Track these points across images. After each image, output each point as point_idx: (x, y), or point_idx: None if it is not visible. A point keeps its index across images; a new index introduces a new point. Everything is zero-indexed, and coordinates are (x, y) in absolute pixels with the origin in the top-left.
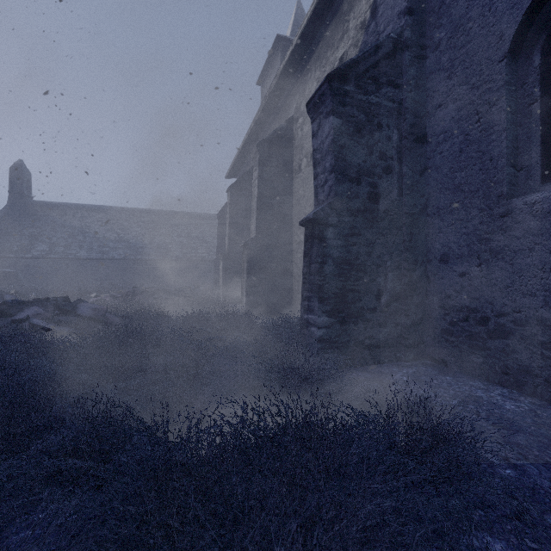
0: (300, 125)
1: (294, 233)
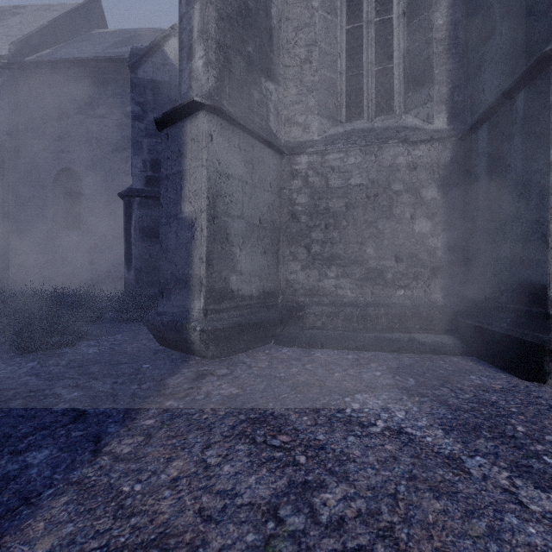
0: None
1: None
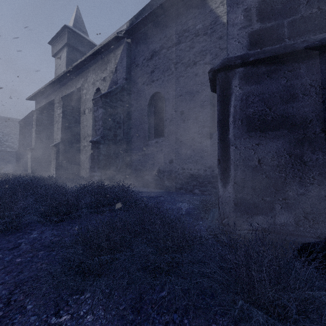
0: (84, 93)
1: (81, 141)
